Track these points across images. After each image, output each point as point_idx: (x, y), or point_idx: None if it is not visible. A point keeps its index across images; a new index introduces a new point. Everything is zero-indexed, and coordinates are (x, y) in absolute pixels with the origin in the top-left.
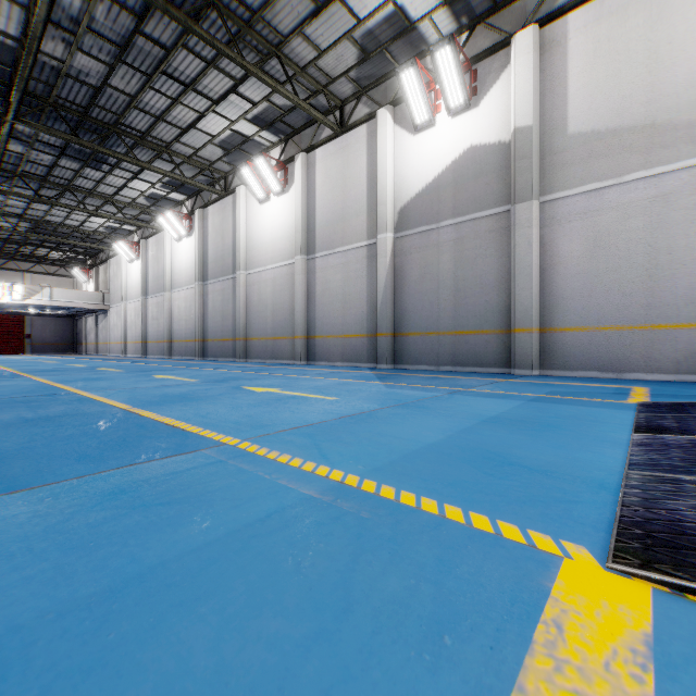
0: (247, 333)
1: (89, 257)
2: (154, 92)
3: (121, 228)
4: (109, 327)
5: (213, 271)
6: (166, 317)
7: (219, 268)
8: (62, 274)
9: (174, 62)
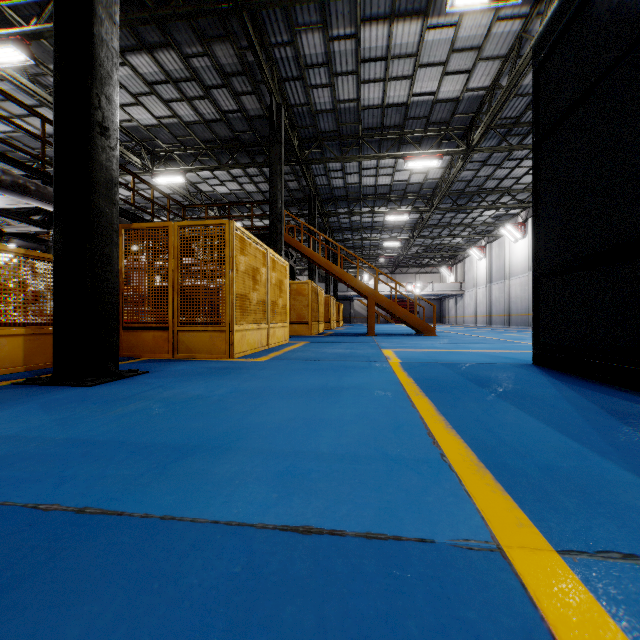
0: None
1: (451, 259)
2: (501, 169)
3: (473, 239)
4: (464, 306)
5: None
6: (506, 297)
7: None
8: (434, 272)
9: (514, 153)
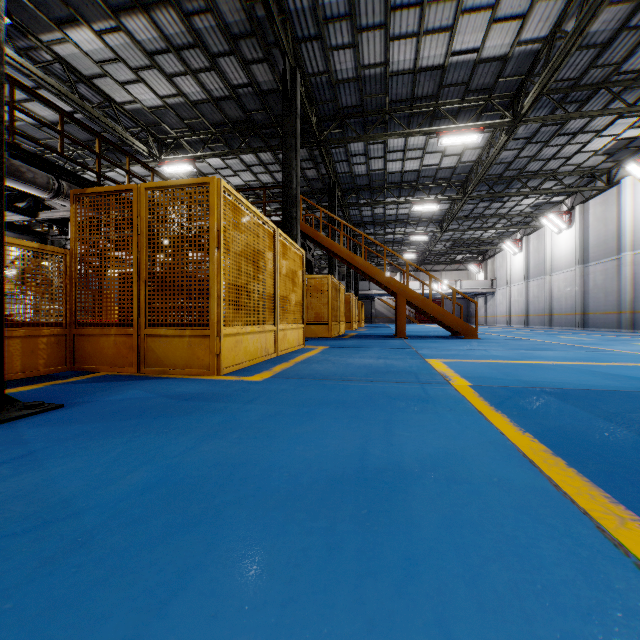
0: (632, 306)
1: (480, 254)
2: (548, 147)
3: (507, 231)
4: (495, 305)
5: (594, 254)
6: (546, 295)
7: (600, 251)
8: (461, 269)
9: (566, 126)
